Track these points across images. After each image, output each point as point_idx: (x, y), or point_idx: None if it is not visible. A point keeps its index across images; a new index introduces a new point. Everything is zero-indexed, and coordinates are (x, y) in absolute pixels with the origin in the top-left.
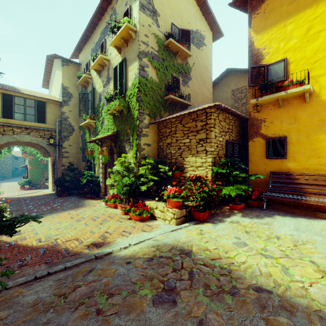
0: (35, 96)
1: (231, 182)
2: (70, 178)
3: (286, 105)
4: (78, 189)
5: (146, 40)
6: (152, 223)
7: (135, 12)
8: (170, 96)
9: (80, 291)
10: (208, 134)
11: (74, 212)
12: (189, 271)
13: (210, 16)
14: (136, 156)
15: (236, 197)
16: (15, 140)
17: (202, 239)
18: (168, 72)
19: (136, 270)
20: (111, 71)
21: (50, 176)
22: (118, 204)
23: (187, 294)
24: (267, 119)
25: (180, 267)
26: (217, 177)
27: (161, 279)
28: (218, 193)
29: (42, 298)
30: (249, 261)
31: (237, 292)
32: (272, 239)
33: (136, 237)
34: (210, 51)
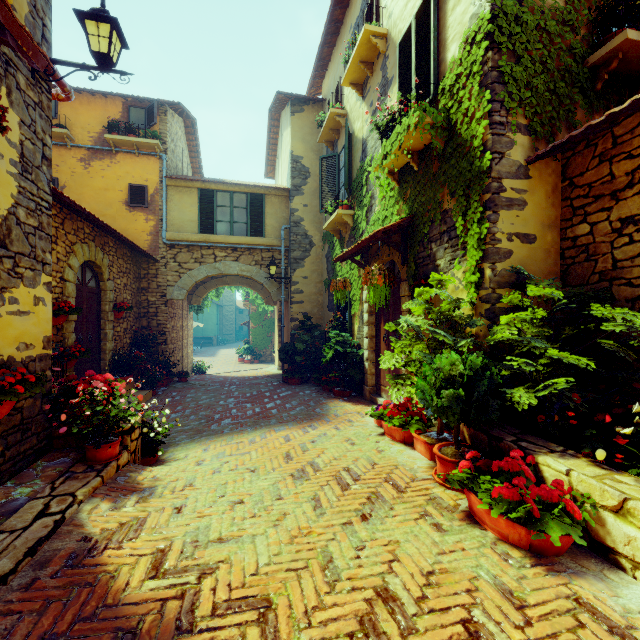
0: (246, 184)
1: None
2: (304, 345)
3: None
4: (318, 370)
5: None
6: (615, 604)
7: None
8: (624, 35)
9: None
10: None
11: (299, 436)
12: None
13: None
14: (478, 280)
15: None
16: (217, 272)
17: None
18: None
19: None
20: (392, 58)
21: (276, 341)
22: (417, 433)
23: None
24: None
25: None
26: None
27: None
28: None
29: None
30: None
31: None
32: None
33: None
34: None
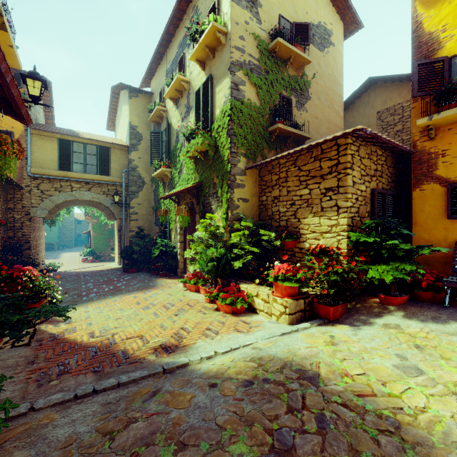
0: (97, 140)
1: (383, 258)
2: (139, 247)
3: None
4: (149, 263)
5: (242, 44)
6: (250, 319)
7: (225, 5)
8: (277, 125)
9: (135, 429)
10: (341, 179)
11: (142, 295)
12: (317, 414)
13: None
14: (226, 217)
15: (391, 284)
16: (74, 198)
17: (335, 353)
18: (275, 89)
19: (225, 401)
20: (192, 96)
21: (116, 245)
22: (202, 286)
23: None
24: (448, 151)
25: (299, 405)
26: (357, 249)
27: (268, 425)
28: (359, 275)
29: (78, 435)
30: (434, 407)
31: None
32: None
33: (225, 340)
34: (340, 53)
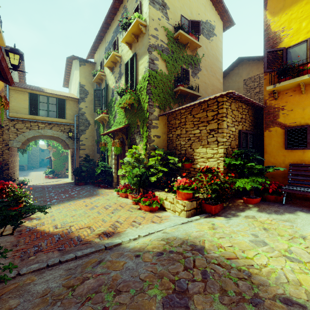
0: (56, 94)
1: (245, 174)
2: (86, 168)
3: (309, 90)
4: (93, 178)
5: (156, 33)
6: (161, 214)
7: (145, 7)
8: (179, 88)
9: (88, 283)
10: (220, 124)
11: (89, 200)
12: (202, 270)
13: (220, 5)
14: (146, 148)
15: (250, 191)
16: (40, 134)
17: (215, 234)
18: (178, 64)
19: (145, 265)
20: (123, 66)
21: (70, 166)
22: (129, 193)
23: (201, 299)
24: (285, 106)
25: (191, 265)
26: (230, 168)
27: (172, 278)
28: (231, 185)
29: (51, 288)
30: (272, 263)
31: (261, 302)
32: (296, 239)
33: (145, 228)
34: (220, 41)
